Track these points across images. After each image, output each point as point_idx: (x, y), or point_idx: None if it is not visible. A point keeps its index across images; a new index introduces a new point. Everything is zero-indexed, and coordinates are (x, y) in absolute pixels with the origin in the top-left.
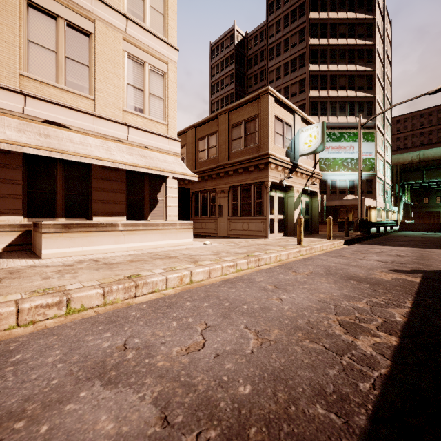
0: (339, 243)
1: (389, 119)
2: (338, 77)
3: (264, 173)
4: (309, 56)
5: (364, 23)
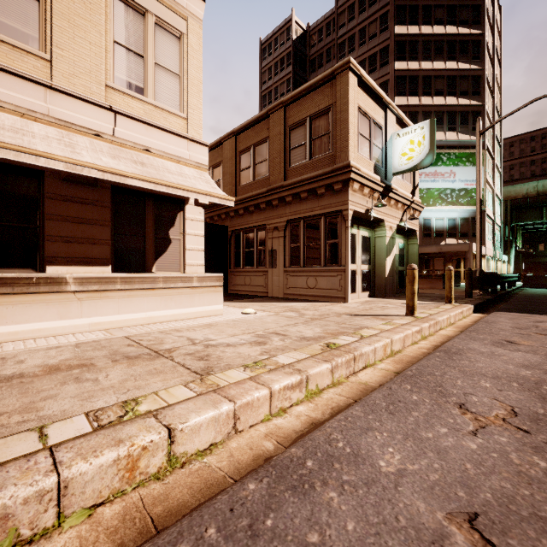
0: (468, 310)
1: (498, 138)
2: (434, 78)
3: (341, 197)
4: (393, 50)
5: (468, 5)
